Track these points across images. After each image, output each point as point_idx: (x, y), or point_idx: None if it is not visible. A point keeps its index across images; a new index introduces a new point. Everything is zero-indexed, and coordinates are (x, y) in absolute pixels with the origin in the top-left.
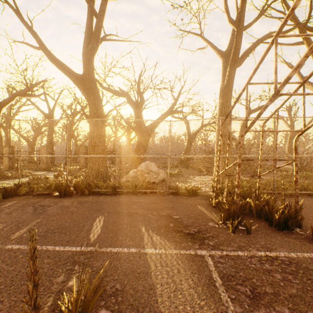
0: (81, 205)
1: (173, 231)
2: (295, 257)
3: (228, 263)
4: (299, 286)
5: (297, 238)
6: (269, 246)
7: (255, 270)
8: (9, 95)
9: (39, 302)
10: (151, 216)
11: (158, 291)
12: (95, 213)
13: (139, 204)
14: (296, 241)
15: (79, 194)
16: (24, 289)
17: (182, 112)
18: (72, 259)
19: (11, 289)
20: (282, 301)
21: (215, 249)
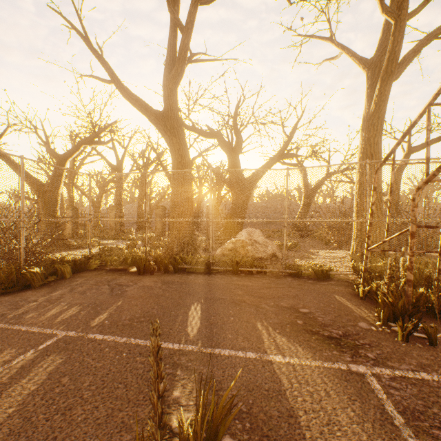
0: (168, 286)
1: (304, 331)
2: None
3: (408, 390)
4: None
5: None
6: None
7: None
8: (72, 143)
9: (165, 420)
10: (266, 307)
11: (302, 421)
12: (187, 299)
13: (244, 288)
14: None
15: (162, 272)
16: (120, 394)
17: (298, 156)
18: (170, 360)
19: (105, 392)
20: None
21: (379, 365)
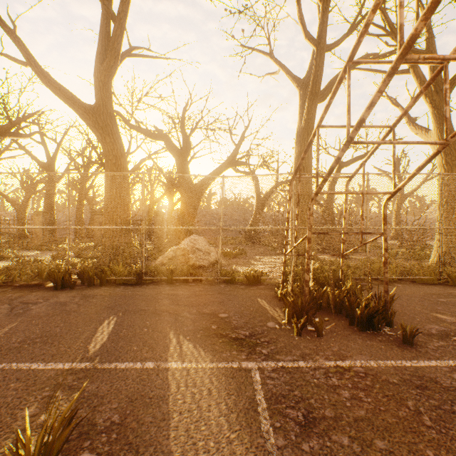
0: (86, 301)
1: (214, 335)
2: (374, 366)
3: (282, 378)
4: (370, 406)
5: (383, 341)
6: (343, 352)
7: (316, 386)
8: None
9: None
10: (187, 315)
11: (173, 423)
12: (104, 313)
13: (173, 297)
14: (381, 345)
15: (87, 285)
16: None
17: (247, 164)
18: (54, 381)
19: None
20: (343, 428)
21: (268, 360)
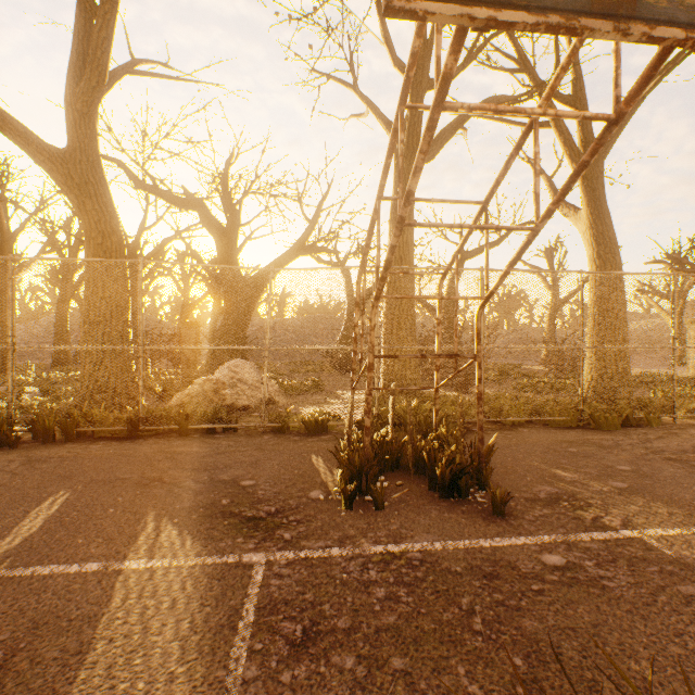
0: (30, 468)
1: (220, 514)
2: (439, 549)
3: (296, 575)
4: (408, 608)
5: (467, 512)
6: (403, 532)
7: (342, 584)
8: None
9: None
10: (191, 484)
11: (92, 657)
12: (52, 486)
13: (180, 457)
14: (462, 518)
15: (42, 441)
16: None
17: (330, 251)
18: None
19: None
20: (354, 644)
21: (288, 548)
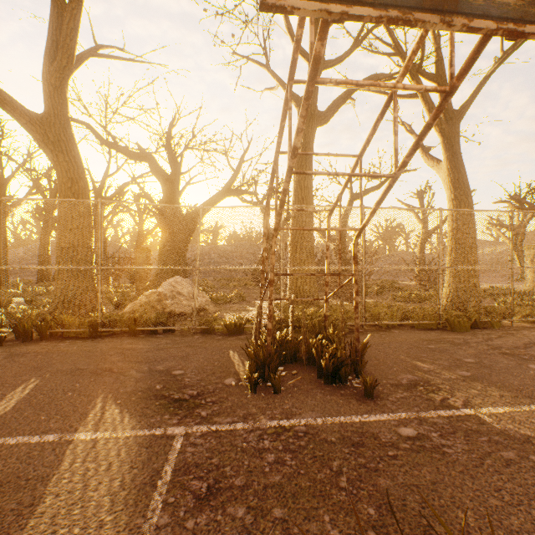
0: (10, 361)
1: (154, 397)
2: (320, 424)
3: (207, 444)
4: (291, 469)
5: (344, 395)
6: (294, 410)
7: (242, 451)
8: None
9: None
10: (133, 373)
11: (41, 508)
12: (26, 375)
13: (128, 352)
14: (340, 400)
15: (22, 340)
16: None
17: (250, 193)
18: None
19: None
20: (246, 498)
21: (203, 423)
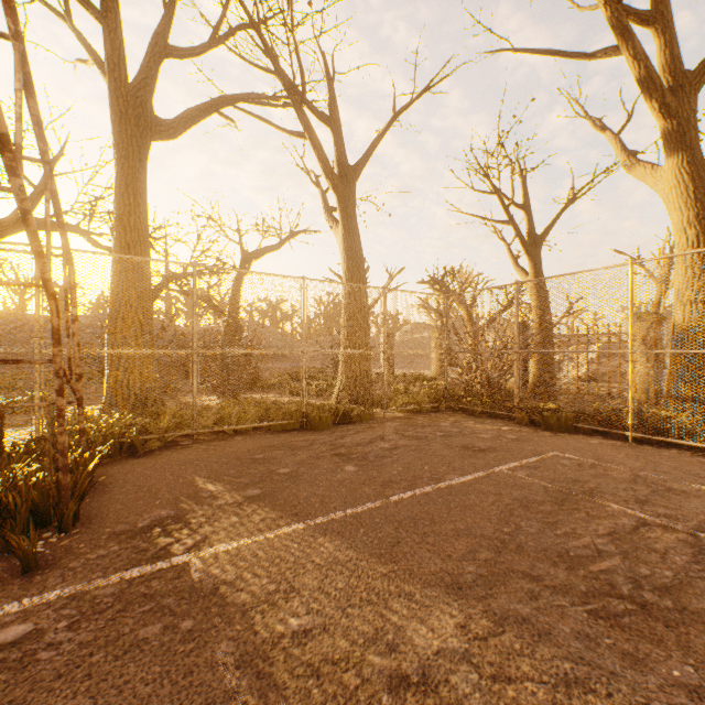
0: None
1: None
2: None
3: None
4: None
5: None
6: None
7: None
8: None
9: None
10: None
11: None
12: None
13: None
14: None
15: None
16: None
17: (83, 231)
18: None
19: None
20: None
21: None
